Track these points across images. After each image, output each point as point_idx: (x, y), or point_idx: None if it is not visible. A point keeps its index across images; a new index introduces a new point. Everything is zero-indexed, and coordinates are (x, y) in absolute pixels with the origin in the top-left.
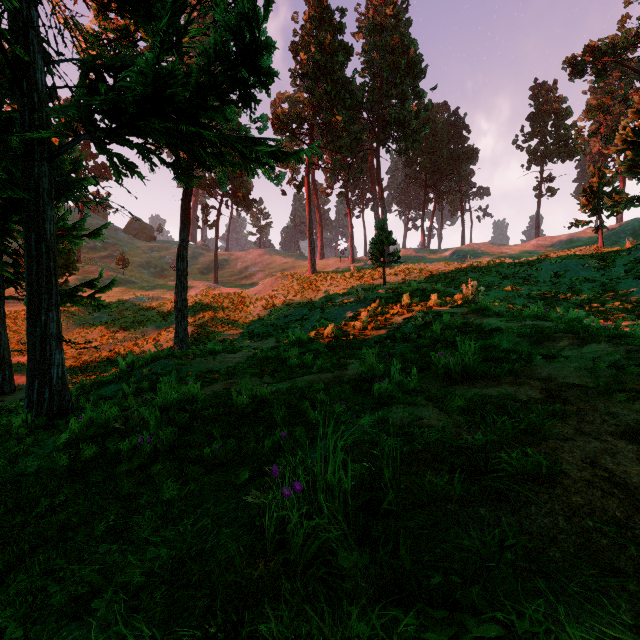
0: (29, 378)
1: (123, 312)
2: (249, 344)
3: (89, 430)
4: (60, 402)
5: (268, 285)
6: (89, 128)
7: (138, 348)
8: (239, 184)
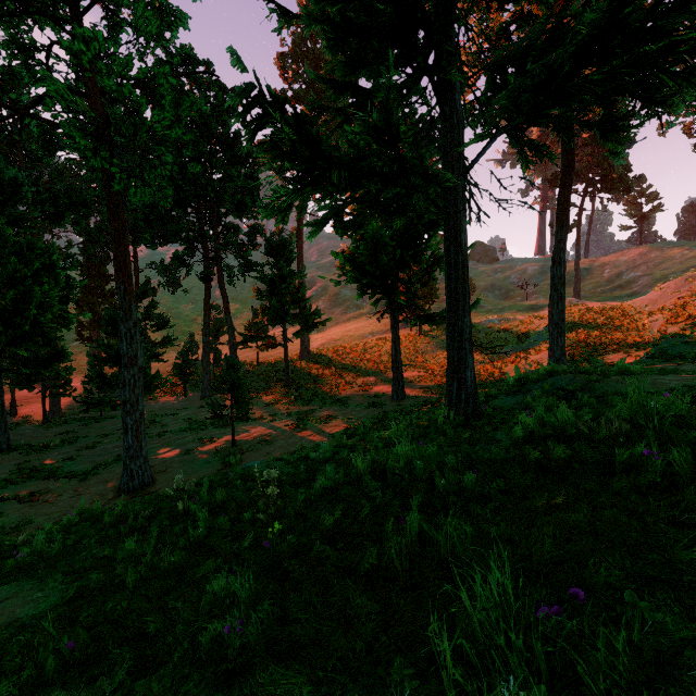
0: (449, 379)
1: (476, 335)
2: (671, 367)
3: (543, 431)
4: (473, 405)
5: (669, 290)
6: (511, 118)
7: (497, 370)
8: (612, 163)
